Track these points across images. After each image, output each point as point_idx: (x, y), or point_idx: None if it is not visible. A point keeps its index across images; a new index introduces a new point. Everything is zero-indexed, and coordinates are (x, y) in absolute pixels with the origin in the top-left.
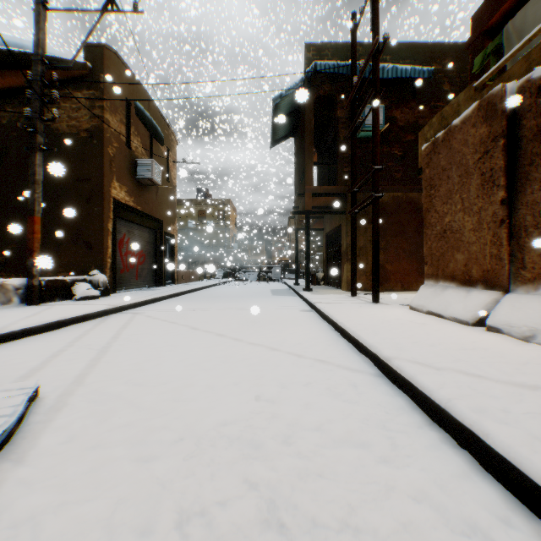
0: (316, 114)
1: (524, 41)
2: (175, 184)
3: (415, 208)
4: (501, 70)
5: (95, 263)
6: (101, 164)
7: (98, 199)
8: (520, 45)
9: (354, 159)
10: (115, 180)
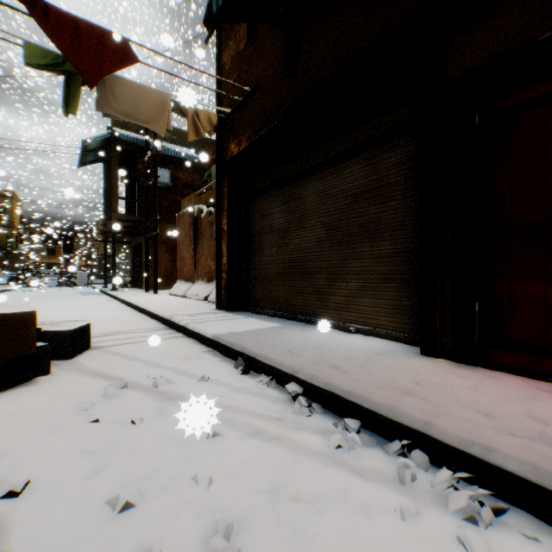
0: (124, 152)
1: (206, 187)
2: None
3: None
4: None
5: None
6: None
7: None
8: (205, 188)
9: (147, 205)
10: None
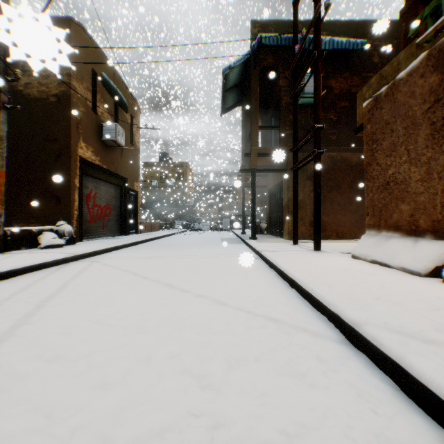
0: (260, 86)
1: None
2: (138, 147)
3: (348, 166)
4: (435, 34)
5: (62, 214)
6: (68, 126)
7: (65, 157)
8: None
9: (296, 121)
10: (82, 141)
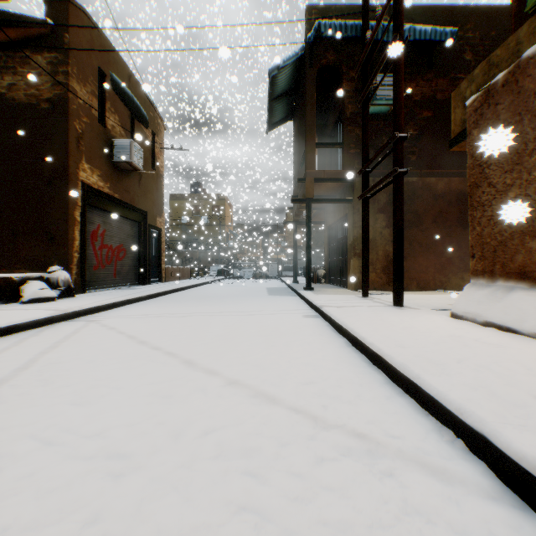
0: (317, 94)
1: None
2: (162, 173)
3: (432, 195)
4: None
5: (58, 258)
6: (66, 140)
7: (62, 182)
8: None
9: (366, 133)
10: (84, 161)
